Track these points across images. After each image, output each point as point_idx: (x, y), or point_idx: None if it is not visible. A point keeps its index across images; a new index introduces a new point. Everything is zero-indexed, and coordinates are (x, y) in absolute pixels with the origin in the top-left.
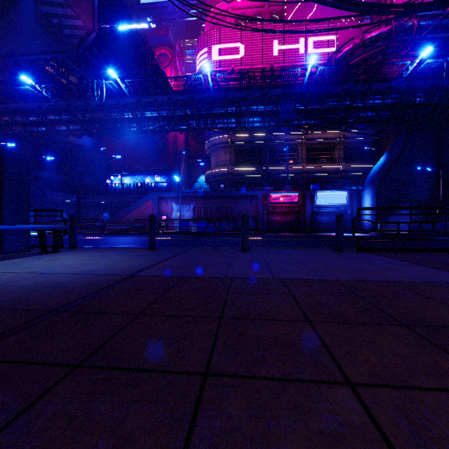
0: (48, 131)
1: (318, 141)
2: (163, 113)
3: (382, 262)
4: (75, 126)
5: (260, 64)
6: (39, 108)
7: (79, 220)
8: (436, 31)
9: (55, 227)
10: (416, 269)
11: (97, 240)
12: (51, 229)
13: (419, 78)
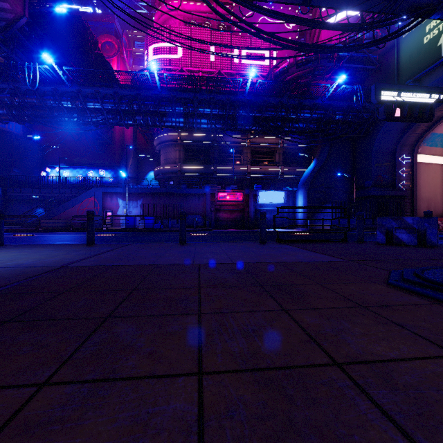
0: None
1: (261, 145)
2: (107, 106)
3: (287, 250)
4: (0, 110)
5: (209, 67)
6: None
7: (6, 216)
8: (350, 61)
9: None
10: (305, 254)
11: (28, 237)
12: None
13: (338, 99)
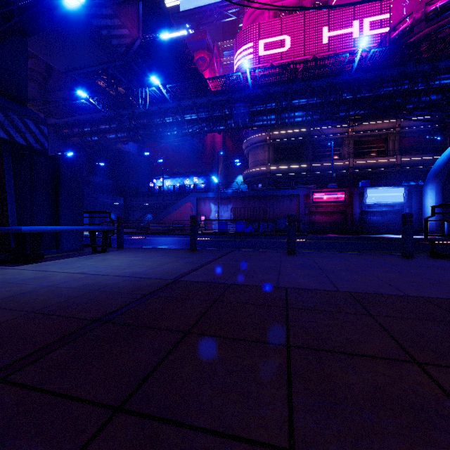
0: (100, 140)
1: (368, 133)
2: (201, 115)
3: None
4: (122, 134)
5: (301, 55)
6: (92, 119)
7: (126, 221)
8: None
9: (104, 228)
10: None
11: (141, 240)
12: (100, 229)
13: None
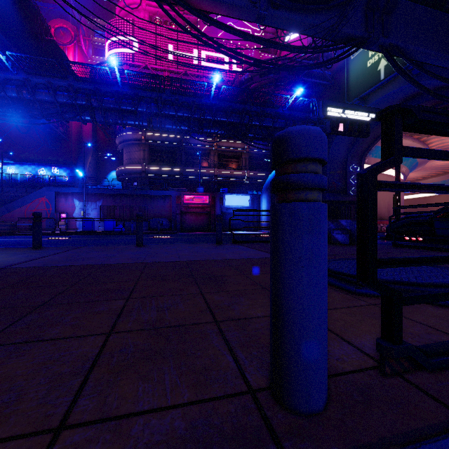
0: None
1: (228, 149)
2: (60, 98)
3: (237, 249)
4: None
5: (175, 67)
6: None
7: None
8: (308, 76)
9: None
10: (250, 252)
11: None
12: None
13: (297, 110)
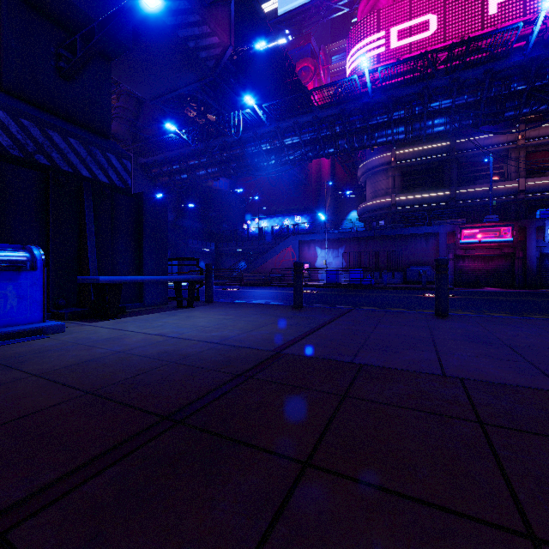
0: (189, 178)
1: None
2: (305, 137)
3: None
4: (213, 169)
5: (441, 42)
6: (181, 155)
7: (217, 270)
8: None
9: (190, 278)
10: None
11: (233, 292)
12: (186, 280)
13: None
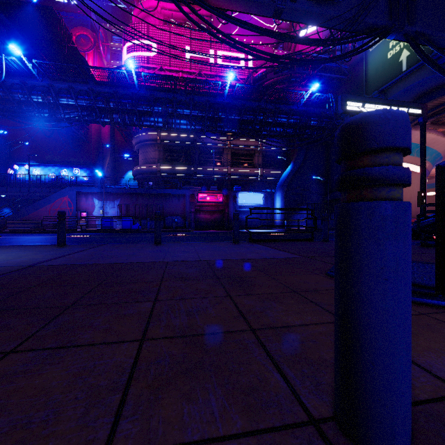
0: None
1: (241, 147)
2: (81, 102)
3: (255, 249)
4: None
5: (189, 68)
6: None
7: None
8: (324, 70)
9: None
10: (270, 252)
11: None
12: None
13: (312, 106)
